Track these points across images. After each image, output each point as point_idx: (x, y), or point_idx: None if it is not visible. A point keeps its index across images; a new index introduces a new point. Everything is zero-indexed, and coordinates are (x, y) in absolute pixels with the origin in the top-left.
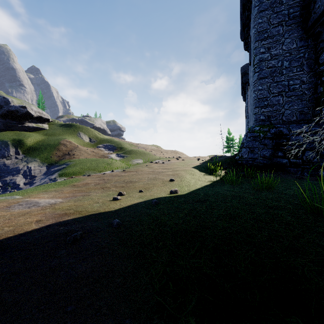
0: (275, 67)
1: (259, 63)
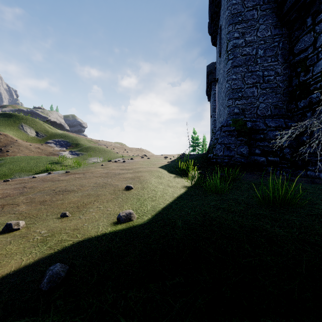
0: (249, 55)
1: (233, 49)
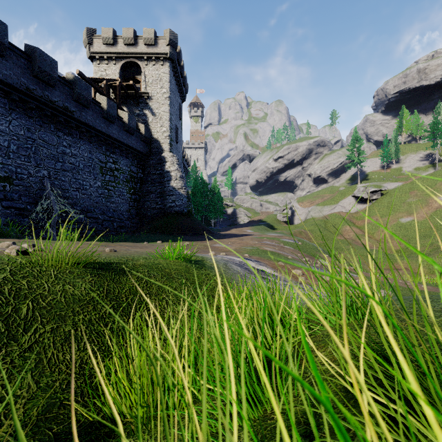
0: None
1: None
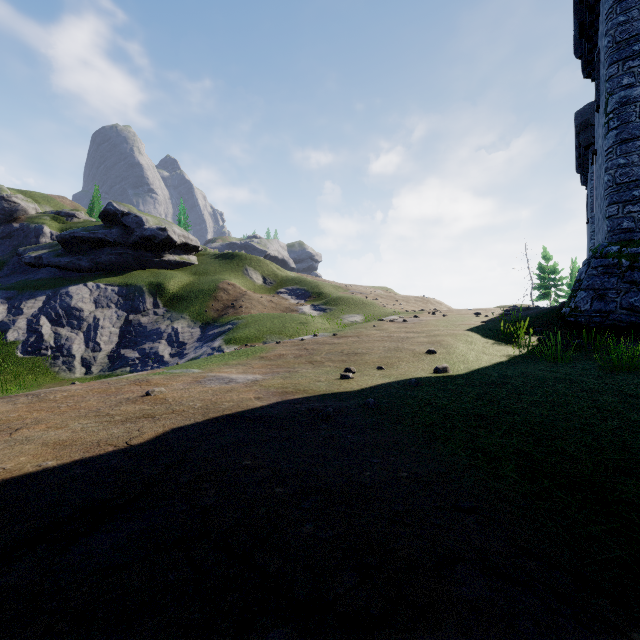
0: None
1: (620, 108)
